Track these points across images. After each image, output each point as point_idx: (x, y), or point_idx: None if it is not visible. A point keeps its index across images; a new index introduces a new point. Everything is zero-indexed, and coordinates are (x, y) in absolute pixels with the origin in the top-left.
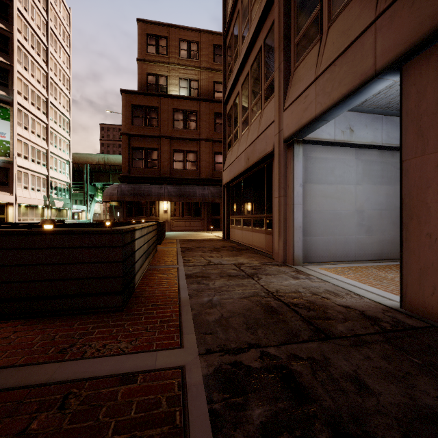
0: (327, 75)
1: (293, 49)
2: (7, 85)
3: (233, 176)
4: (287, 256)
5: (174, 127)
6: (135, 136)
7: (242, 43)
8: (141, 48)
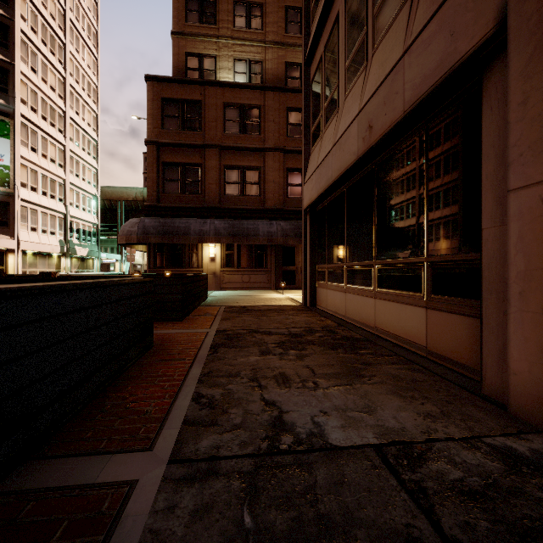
0: None
1: None
2: (6, 90)
3: (326, 184)
4: None
5: (226, 131)
6: (167, 146)
7: None
8: (177, 15)
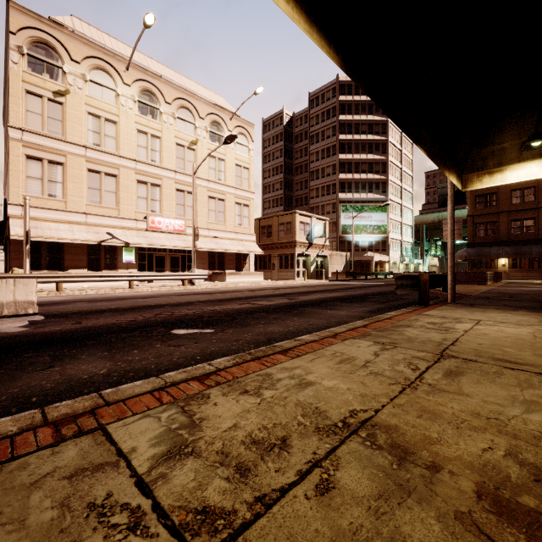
0: None
1: None
2: (385, 191)
3: None
4: None
5: (512, 203)
6: (478, 216)
7: None
8: None
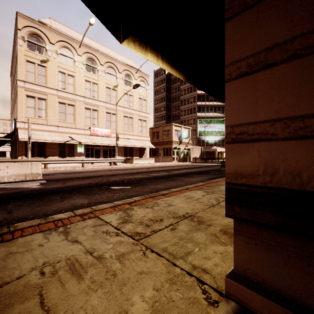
0: None
1: None
2: (223, 112)
3: None
4: None
5: None
6: None
7: None
8: None
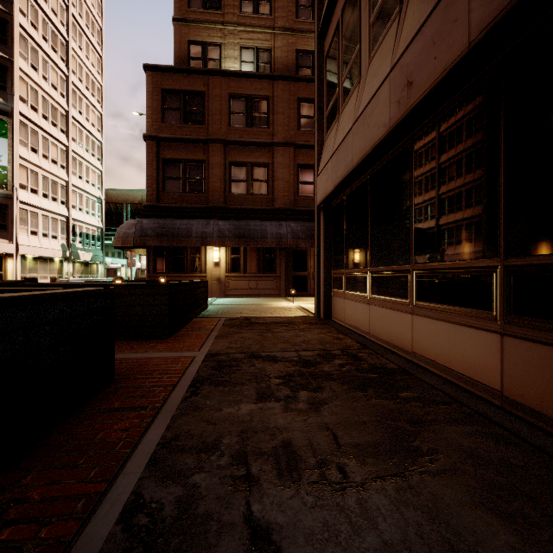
0: None
1: None
2: (4, 87)
3: (345, 171)
4: None
5: (231, 125)
6: (168, 141)
7: None
8: (179, 1)
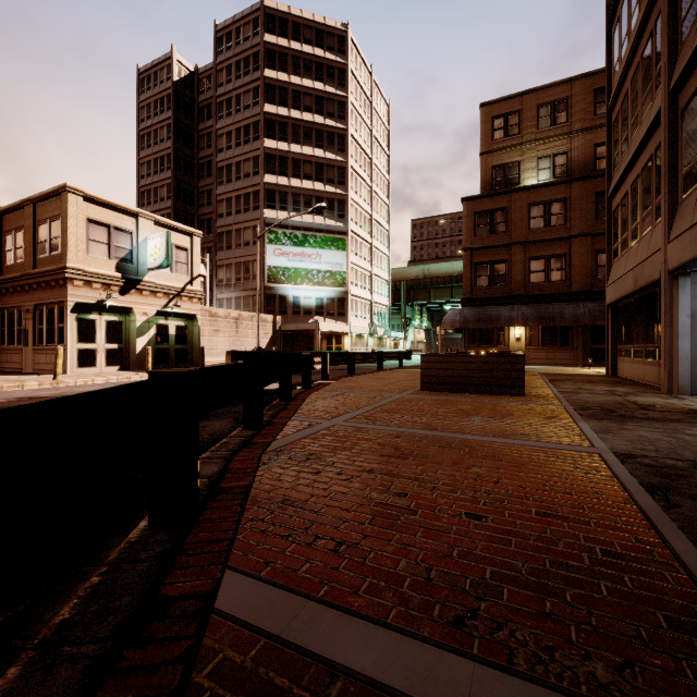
0: (696, 229)
1: (680, 181)
2: (343, 215)
3: (619, 296)
4: (673, 386)
5: (531, 228)
6: (479, 249)
7: (631, 135)
8: (484, 138)
